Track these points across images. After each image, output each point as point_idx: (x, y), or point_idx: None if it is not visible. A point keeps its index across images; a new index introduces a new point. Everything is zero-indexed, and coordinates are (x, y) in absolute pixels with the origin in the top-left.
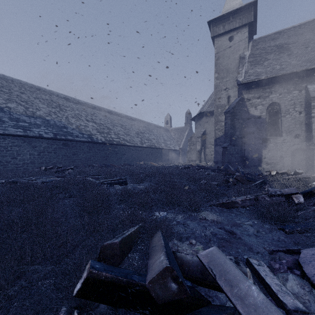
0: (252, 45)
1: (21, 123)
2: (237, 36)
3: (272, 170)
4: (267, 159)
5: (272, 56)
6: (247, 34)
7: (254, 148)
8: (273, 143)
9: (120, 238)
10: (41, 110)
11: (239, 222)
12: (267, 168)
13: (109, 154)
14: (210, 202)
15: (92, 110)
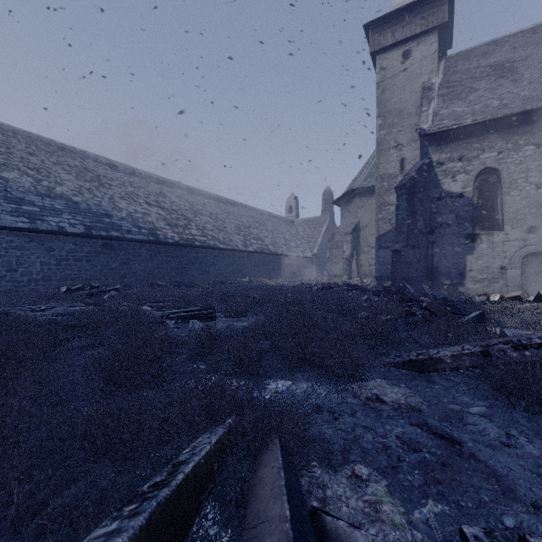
0: (446, 66)
1: (27, 207)
2: (418, 49)
3: (491, 292)
4: (475, 273)
5: (483, 84)
6: (437, 46)
7: (451, 253)
8: (486, 243)
9: (145, 517)
10: (64, 185)
11: (457, 407)
12: (474, 288)
13: (187, 264)
14: (382, 358)
15: (157, 187)
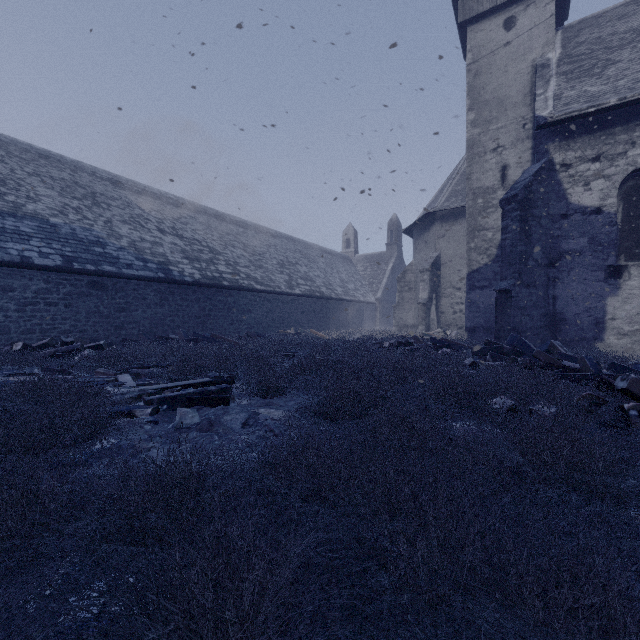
0: (564, 38)
1: None
2: (526, 15)
3: None
4: (621, 322)
5: (626, 53)
6: (554, 8)
7: (583, 294)
8: (638, 279)
9: None
10: (39, 201)
11: None
12: (619, 345)
13: (212, 310)
14: None
15: (176, 211)
